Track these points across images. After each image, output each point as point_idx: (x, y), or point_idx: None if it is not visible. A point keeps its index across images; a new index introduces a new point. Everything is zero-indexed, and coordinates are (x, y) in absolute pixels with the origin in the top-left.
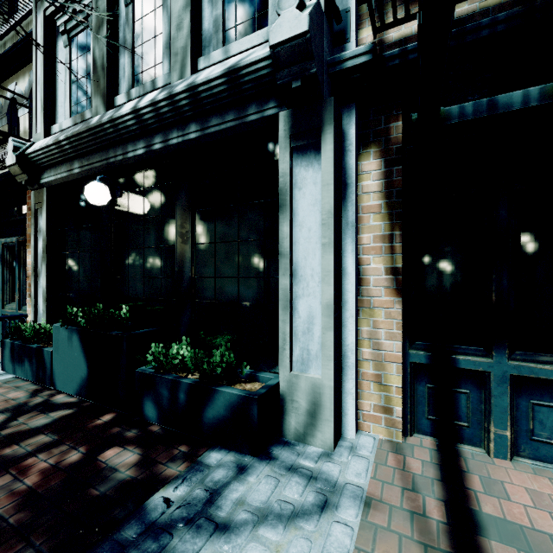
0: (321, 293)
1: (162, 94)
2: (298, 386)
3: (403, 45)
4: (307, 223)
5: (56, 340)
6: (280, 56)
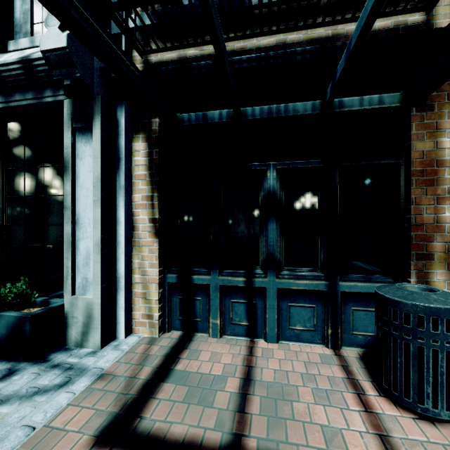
0: (93, 236)
1: None
2: (77, 306)
3: (159, 67)
4: (86, 185)
5: None
6: (51, 60)
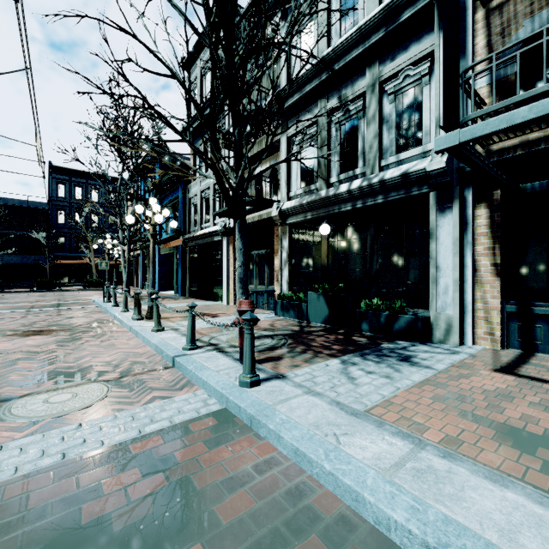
0: (452, 275)
1: (365, 183)
2: (440, 318)
3: (500, 153)
4: (444, 243)
5: (310, 299)
6: (431, 175)
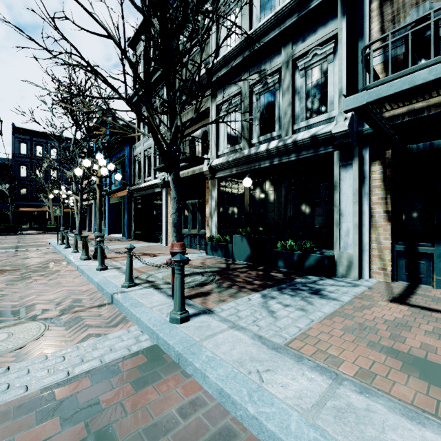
0: (353, 220)
1: (281, 144)
2: (342, 256)
3: (391, 119)
4: (346, 194)
5: (235, 241)
6: (336, 136)
